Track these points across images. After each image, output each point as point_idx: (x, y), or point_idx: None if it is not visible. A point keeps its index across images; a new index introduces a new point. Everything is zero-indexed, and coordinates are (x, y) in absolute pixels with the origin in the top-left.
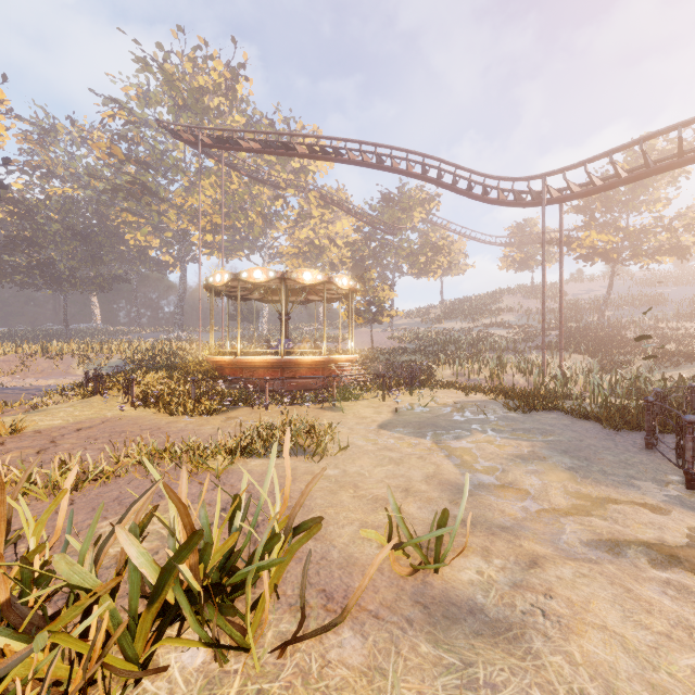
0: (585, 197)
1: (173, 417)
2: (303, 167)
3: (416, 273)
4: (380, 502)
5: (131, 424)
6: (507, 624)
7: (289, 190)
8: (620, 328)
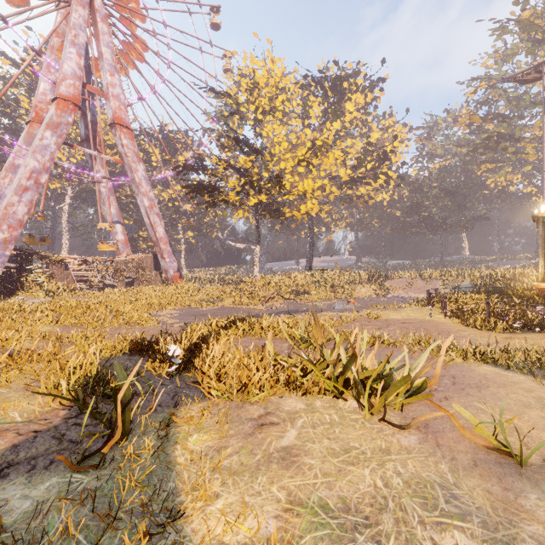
0: None
1: (465, 327)
2: None
3: None
4: None
5: (433, 326)
6: (522, 510)
7: None
8: None
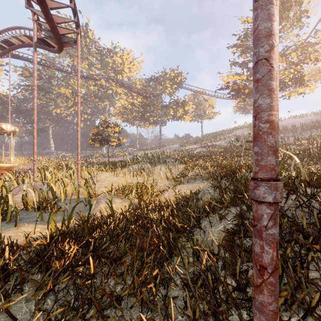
0: (48, 20)
1: None
2: (121, 69)
3: (171, 118)
4: None
5: None
6: None
7: (102, 80)
8: None
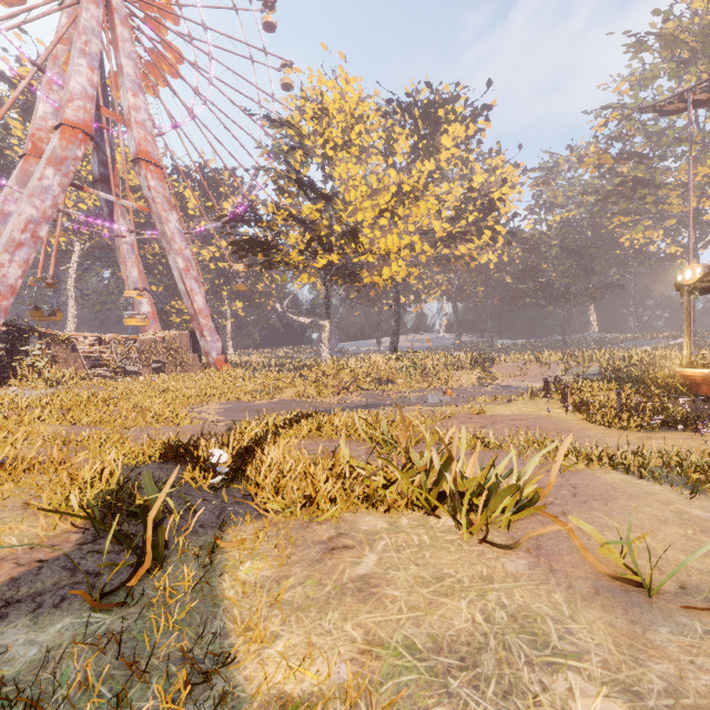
0: None
1: (591, 425)
2: None
3: None
4: (709, 552)
5: (551, 423)
6: (651, 646)
7: None
8: None
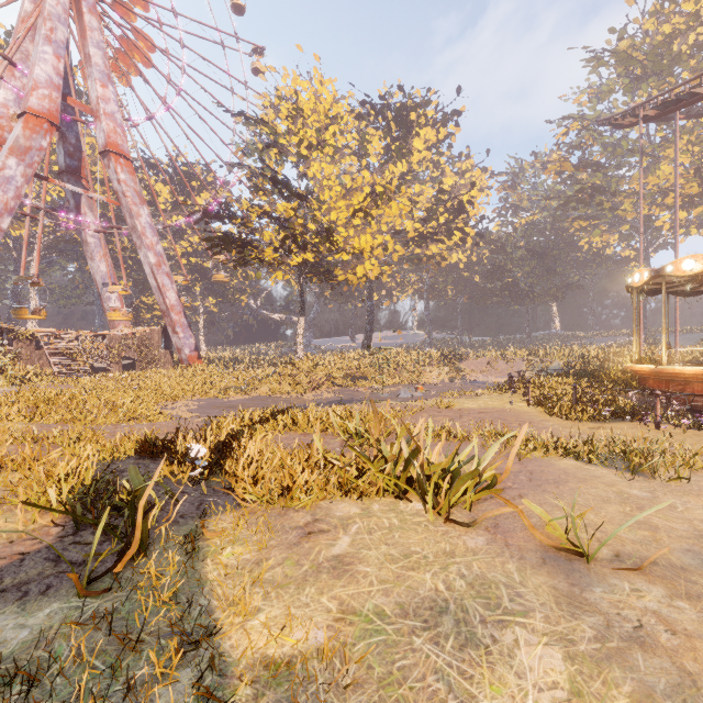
0: None
1: (550, 417)
2: None
3: None
4: (643, 526)
5: (514, 415)
6: (586, 603)
7: None
8: None
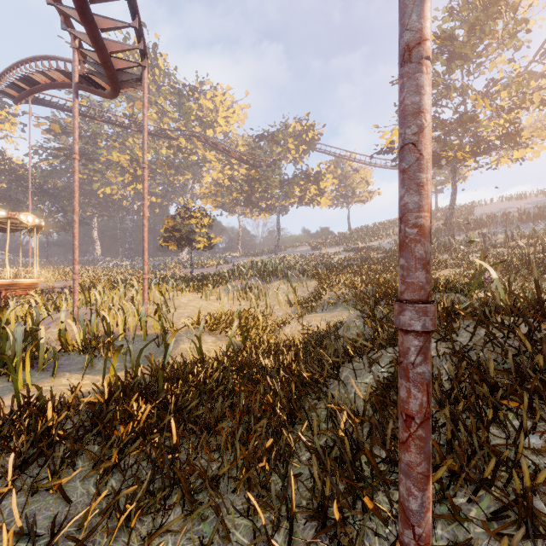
0: (97, 49)
1: None
2: (213, 120)
3: (297, 202)
4: None
5: None
6: None
7: (180, 139)
8: (453, 248)
